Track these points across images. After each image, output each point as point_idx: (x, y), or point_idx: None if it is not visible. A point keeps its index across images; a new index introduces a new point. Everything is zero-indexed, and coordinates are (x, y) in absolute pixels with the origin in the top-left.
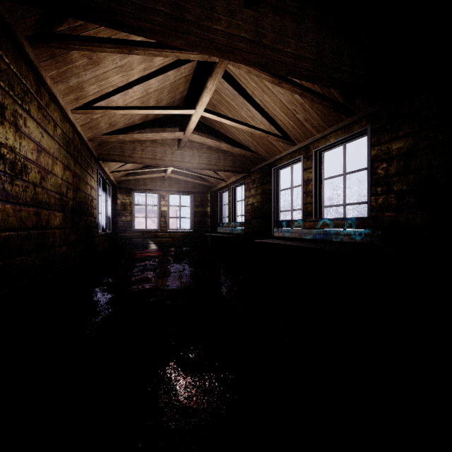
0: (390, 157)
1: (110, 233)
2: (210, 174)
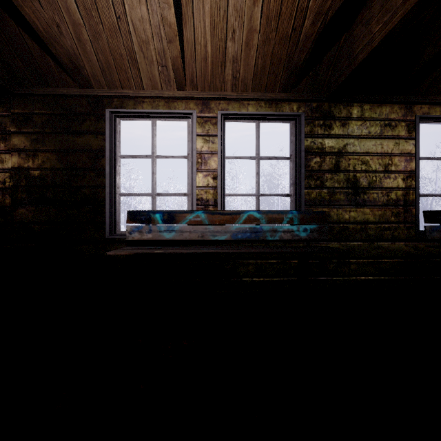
0: (324, 154)
1: None
2: None
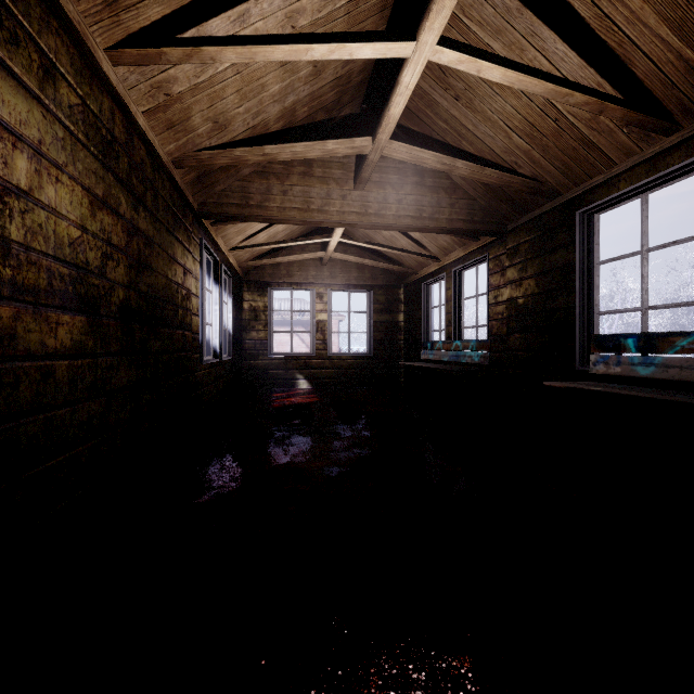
0: None
1: (231, 360)
2: (408, 248)
